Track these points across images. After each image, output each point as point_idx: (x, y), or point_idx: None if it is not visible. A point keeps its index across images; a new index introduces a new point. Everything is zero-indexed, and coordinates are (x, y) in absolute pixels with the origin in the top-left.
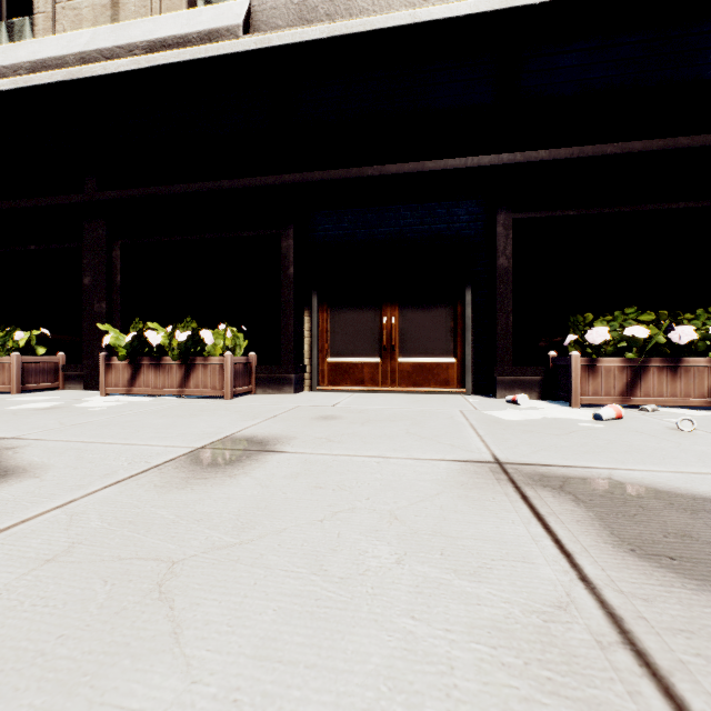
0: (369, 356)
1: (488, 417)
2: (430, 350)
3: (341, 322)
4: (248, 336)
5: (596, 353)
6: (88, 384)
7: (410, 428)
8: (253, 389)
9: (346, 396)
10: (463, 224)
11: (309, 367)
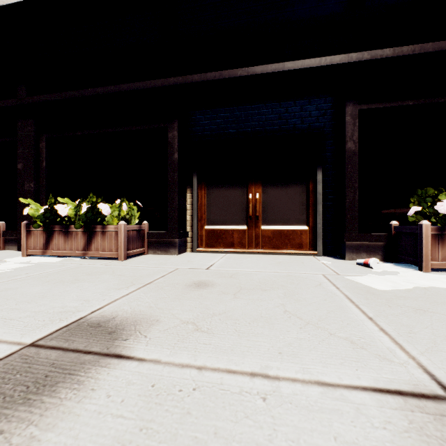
0: (238, 224)
1: (355, 284)
2: (287, 219)
3: (216, 198)
4: (142, 208)
5: (441, 222)
6: (20, 246)
7: (285, 302)
8: (146, 250)
9: (219, 256)
10: (314, 118)
11: (190, 233)
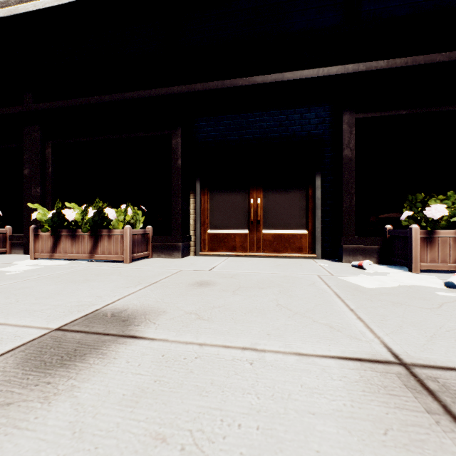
0: (239, 228)
1: (346, 283)
2: (287, 224)
3: (218, 202)
4: (146, 213)
5: (430, 226)
6: (27, 250)
7: (279, 298)
8: (150, 254)
9: (221, 260)
10: (313, 126)
11: (194, 237)
